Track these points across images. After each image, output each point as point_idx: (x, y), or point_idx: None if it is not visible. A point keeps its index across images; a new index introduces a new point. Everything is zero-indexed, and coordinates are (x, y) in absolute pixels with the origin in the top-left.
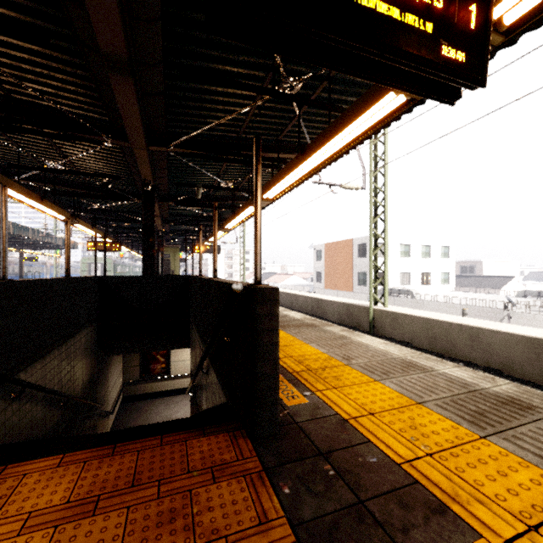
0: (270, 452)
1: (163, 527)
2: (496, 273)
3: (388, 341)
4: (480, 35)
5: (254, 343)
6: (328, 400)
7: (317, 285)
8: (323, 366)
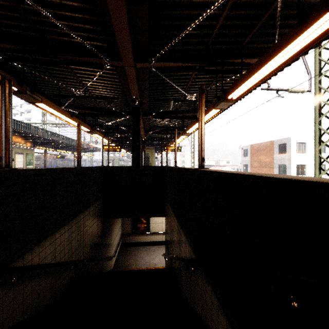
0: None
1: None
2: None
3: None
4: None
5: None
6: None
7: None
8: None
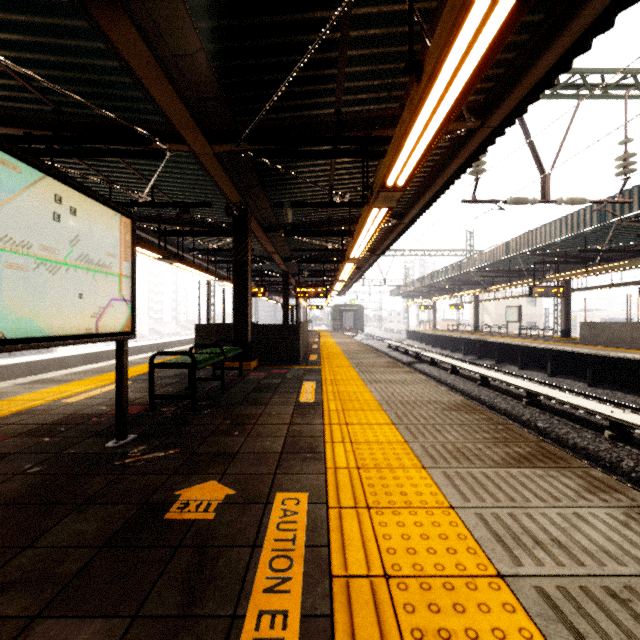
0: None
1: None
2: None
3: None
4: None
5: None
6: None
7: None
8: None
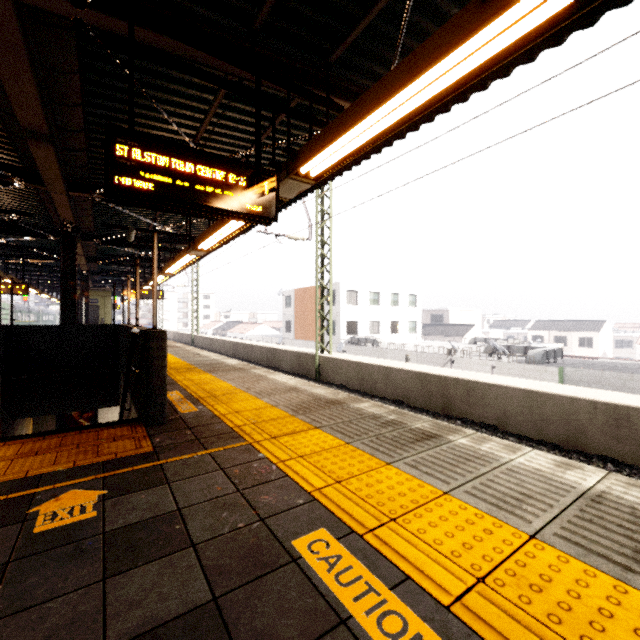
0: (156, 430)
1: (80, 454)
2: (462, 322)
3: (328, 385)
4: (272, 196)
5: (148, 366)
6: (213, 409)
7: (287, 335)
8: (226, 393)
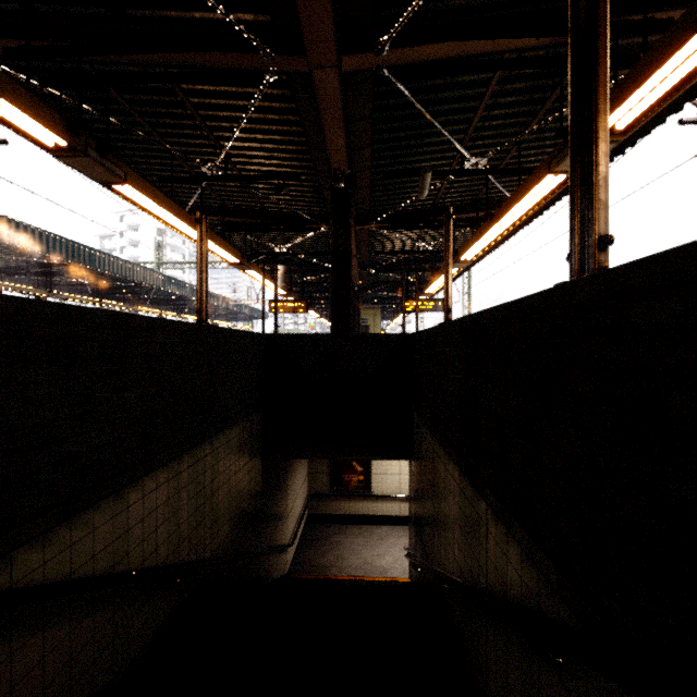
0: None
1: None
2: None
3: None
4: None
5: None
6: None
7: None
8: None
